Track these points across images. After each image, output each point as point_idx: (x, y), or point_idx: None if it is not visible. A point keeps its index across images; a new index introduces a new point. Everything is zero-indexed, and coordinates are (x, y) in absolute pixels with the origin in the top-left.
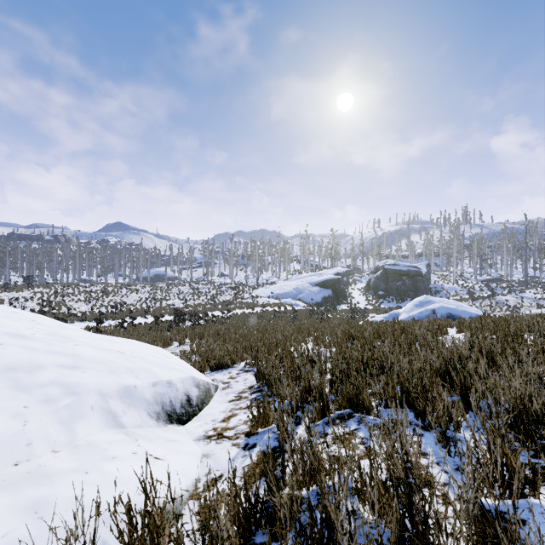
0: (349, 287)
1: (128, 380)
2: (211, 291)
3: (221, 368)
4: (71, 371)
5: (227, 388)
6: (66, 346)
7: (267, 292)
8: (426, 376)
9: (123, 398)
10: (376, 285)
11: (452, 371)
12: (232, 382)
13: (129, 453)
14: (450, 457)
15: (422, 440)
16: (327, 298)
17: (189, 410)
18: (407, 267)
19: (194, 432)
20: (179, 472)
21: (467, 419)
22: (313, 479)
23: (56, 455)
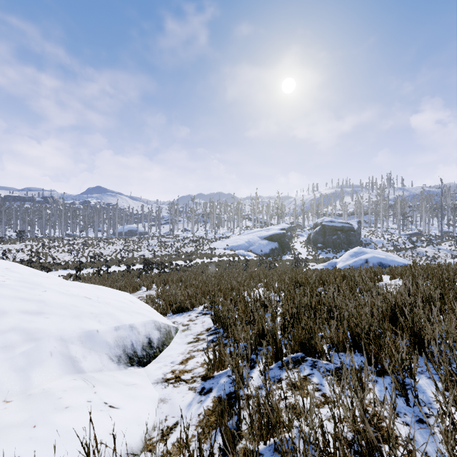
0: (292, 240)
1: (90, 325)
2: (176, 244)
3: (182, 311)
4: (34, 317)
5: (187, 330)
6: (34, 292)
7: (223, 245)
8: (374, 321)
9: (85, 343)
10: (315, 239)
11: (400, 317)
12: (191, 325)
13: (83, 401)
14: (409, 407)
15: (377, 387)
16: (274, 250)
17: (150, 352)
18: (341, 224)
19: (153, 374)
20: (133, 421)
21: (429, 370)
22: (270, 432)
23: (7, 405)
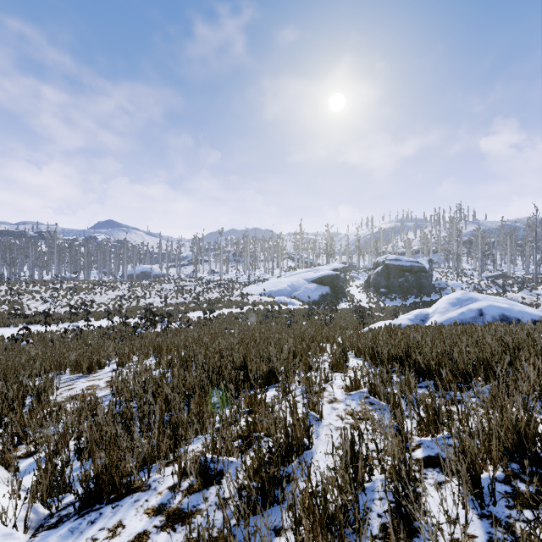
0: (347, 284)
1: None
2: (198, 288)
3: (102, 498)
4: None
5: None
6: None
7: (259, 289)
8: None
9: None
10: (377, 282)
11: None
12: None
13: None
14: None
15: None
16: (325, 296)
17: None
18: (410, 263)
19: None
20: None
21: None
22: None
23: None
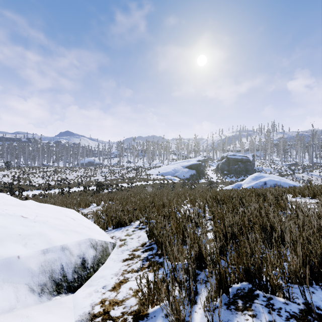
0: (206, 169)
1: (11, 250)
2: (122, 171)
3: (121, 226)
4: None
5: (123, 245)
6: None
7: (156, 172)
8: None
9: None
10: (222, 167)
11: None
12: (127, 239)
13: None
14: None
15: None
16: (193, 175)
17: (82, 274)
18: (241, 157)
19: (80, 305)
20: None
21: None
22: None
23: None
